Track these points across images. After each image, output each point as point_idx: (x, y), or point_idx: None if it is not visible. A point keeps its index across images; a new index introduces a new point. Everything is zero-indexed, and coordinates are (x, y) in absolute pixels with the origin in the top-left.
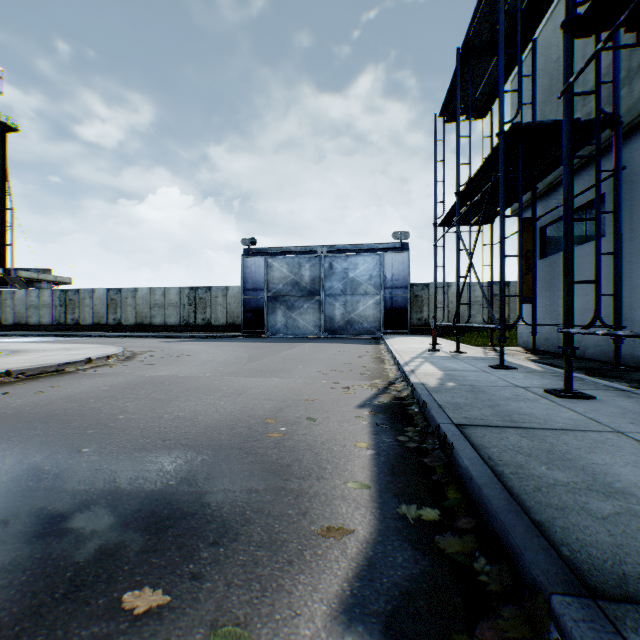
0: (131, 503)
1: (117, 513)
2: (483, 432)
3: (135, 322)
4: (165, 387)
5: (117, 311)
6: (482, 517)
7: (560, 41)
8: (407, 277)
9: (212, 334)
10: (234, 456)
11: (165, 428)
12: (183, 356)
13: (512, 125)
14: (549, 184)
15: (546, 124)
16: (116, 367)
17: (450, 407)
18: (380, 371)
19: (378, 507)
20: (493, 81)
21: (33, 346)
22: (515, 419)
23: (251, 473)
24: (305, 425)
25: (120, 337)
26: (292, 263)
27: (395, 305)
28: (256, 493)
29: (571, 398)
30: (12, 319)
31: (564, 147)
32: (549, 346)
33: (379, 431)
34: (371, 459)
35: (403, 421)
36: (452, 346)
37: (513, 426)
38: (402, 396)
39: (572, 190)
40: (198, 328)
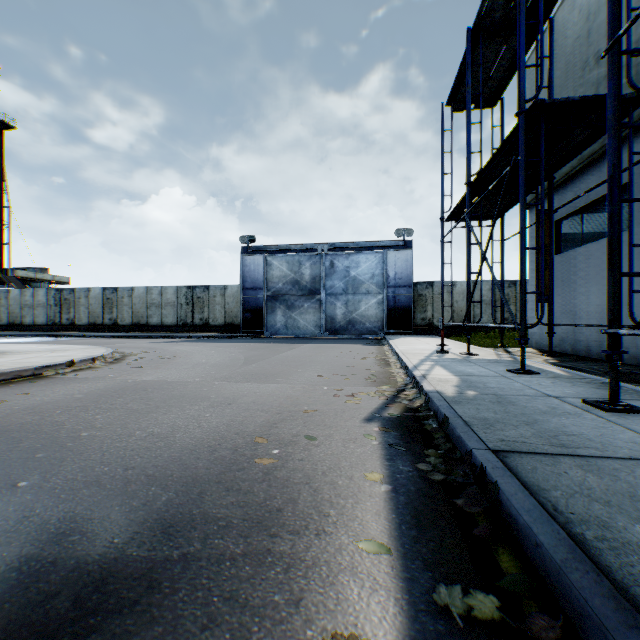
0: (50, 579)
1: (23, 600)
2: (531, 463)
3: (131, 322)
4: (147, 395)
5: (113, 311)
6: (566, 615)
7: (579, 19)
8: (410, 275)
9: (210, 334)
10: (210, 494)
11: (132, 450)
12: (175, 358)
13: (535, 102)
14: (566, 174)
15: (573, 101)
16: (100, 370)
17: (478, 424)
18: (386, 375)
19: (405, 588)
20: (505, 66)
21: (18, 347)
22: (564, 442)
23: (228, 523)
24: (303, 446)
25: (115, 337)
26: (292, 261)
27: (398, 304)
28: (231, 560)
29: (620, 412)
30: (6, 319)
31: (609, 115)
32: (566, 347)
33: (393, 455)
34: (387, 499)
35: (421, 440)
36: (460, 347)
37: (566, 453)
38: (415, 406)
39: (619, 165)
40: (196, 328)
